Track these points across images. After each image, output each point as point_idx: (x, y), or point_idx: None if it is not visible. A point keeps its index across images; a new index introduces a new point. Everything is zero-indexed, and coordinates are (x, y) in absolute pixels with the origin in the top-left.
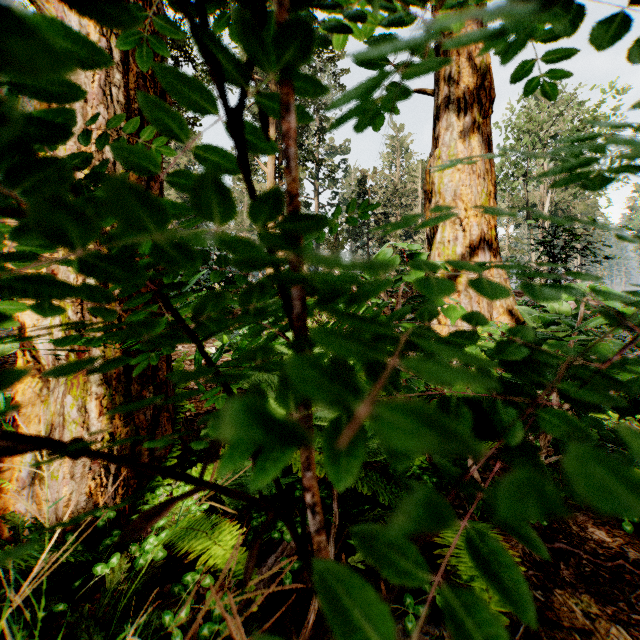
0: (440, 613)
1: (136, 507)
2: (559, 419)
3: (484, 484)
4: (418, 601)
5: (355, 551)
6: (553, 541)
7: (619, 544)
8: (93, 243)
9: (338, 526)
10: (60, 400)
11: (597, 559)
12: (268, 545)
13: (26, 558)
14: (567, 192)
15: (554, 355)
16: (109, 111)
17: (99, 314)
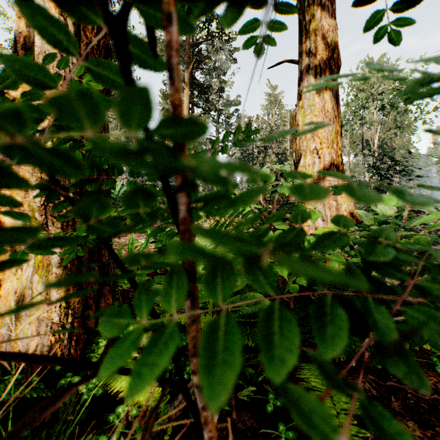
0: (304, 435)
1: (85, 355)
2: (422, 313)
3: None
4: (288, 426)
5: (242, 387)
6: (386, 380)
7: (433, 382)
8: (4, 154)
9: None
10: (30, 278)
11: (418, 394)
12: None
13: (1, 395)
14: (390, 132)
15: (407, 252)
16: (66, 70)
17: (21, 216)
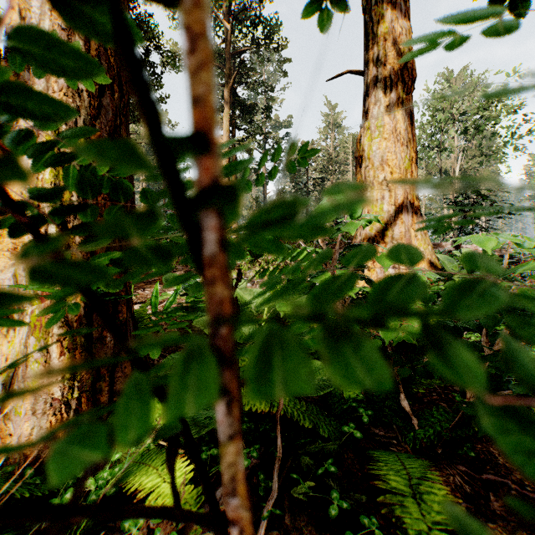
0: None
1: None
2: None
3: (414, 415)
4: (358, 534)
5: (297, 482)
6: (481, 472)
7: None
8: None
9: (282, 457)
10: (24, 341)
11: (524, 490)
12: (216, 477)
13: None
14: (474, 160)
15: None
16: None
17: None
